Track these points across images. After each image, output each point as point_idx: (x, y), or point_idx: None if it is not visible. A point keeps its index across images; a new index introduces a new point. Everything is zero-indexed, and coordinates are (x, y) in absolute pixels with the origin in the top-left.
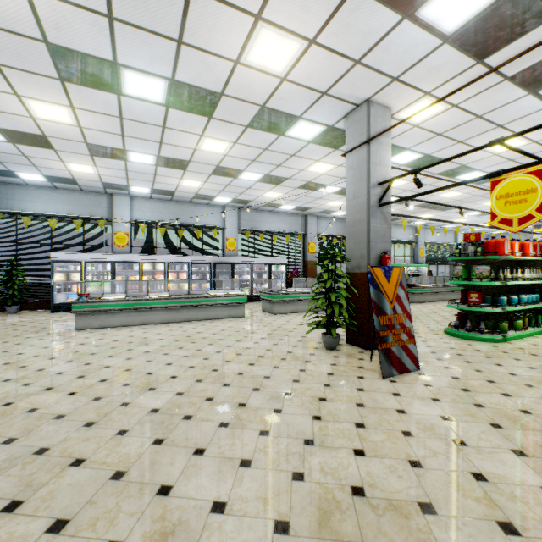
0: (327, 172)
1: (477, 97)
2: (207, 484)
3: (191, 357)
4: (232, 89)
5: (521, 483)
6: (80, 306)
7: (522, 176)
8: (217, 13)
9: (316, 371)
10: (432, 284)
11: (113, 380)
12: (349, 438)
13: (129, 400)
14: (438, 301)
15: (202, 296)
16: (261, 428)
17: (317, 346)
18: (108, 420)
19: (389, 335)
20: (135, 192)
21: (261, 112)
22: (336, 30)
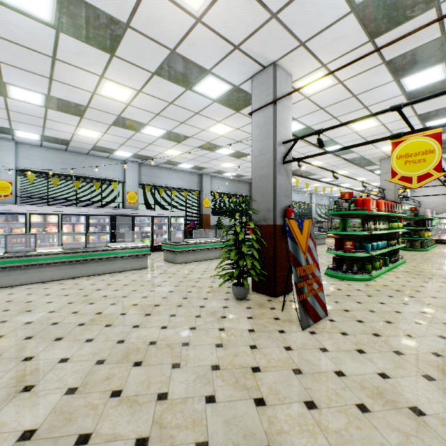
0: (225, 134)
1: (358, 77)
2: None
3: (89, 325)
4: (140, 21)
5: None
6: None
7: (421, 138)
8: None
9: (236, 328)
10: None
11: None
12: (309, 431)
13: None
14: None
15: (102, 250)
16: (195, 438)
17: (227, 297)
18: None
19: (304, 286)
20: (20, 138)
21: (170, 58)
22: None
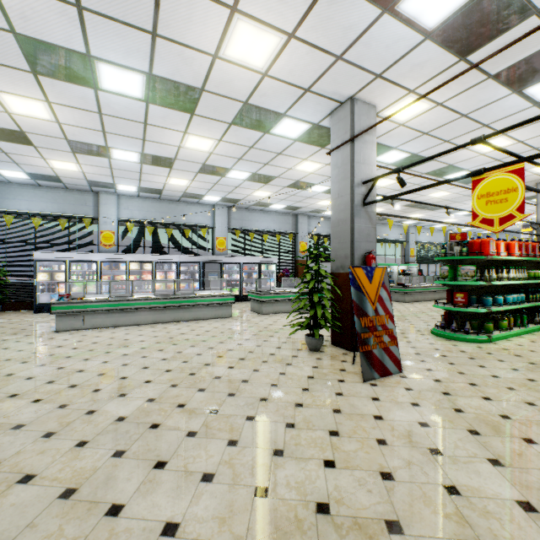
0: (315, 171)
1: (461, 96)
2: (162, 503)
3: (170, 360)
4: (212, 84)
5: (495, 496)
6: (60, 307)
7: (503, 175)
8: (190, 4)
9: (296, 374)
10: (422, 283)
11: (84, 386)
12: (321, 447)
13: (96, 408)
14: (427, 301)
15: (188, 297)
16: (230, 437)
17: (300, 348)
18: (70, 430)
19: (370, 337)
20: (121, 190)
21: (244, 108)
22: (315, 24)
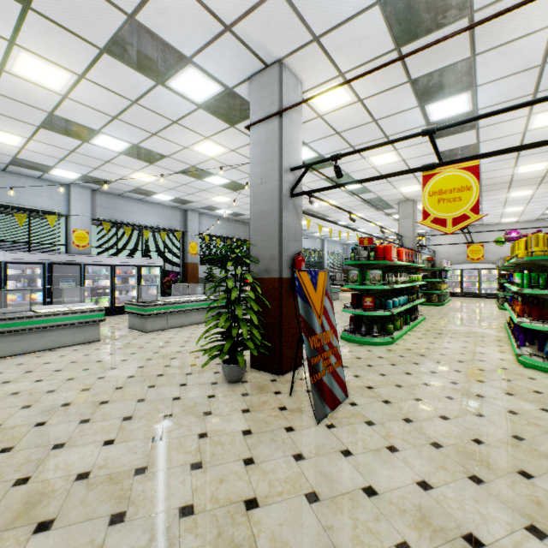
0: (217, 156)
1: (381, 96)
2: None
3: None
4: None
5: None
6: None
7: (456, 171)
8: None
9: (225, 431)
10: None
11: None
12: None
13: None
14: None
15: (20, 316)
16: None
17: (215, 380)
18: None
19: (320, 362)
20: None
21: (128, 28)
22: None
